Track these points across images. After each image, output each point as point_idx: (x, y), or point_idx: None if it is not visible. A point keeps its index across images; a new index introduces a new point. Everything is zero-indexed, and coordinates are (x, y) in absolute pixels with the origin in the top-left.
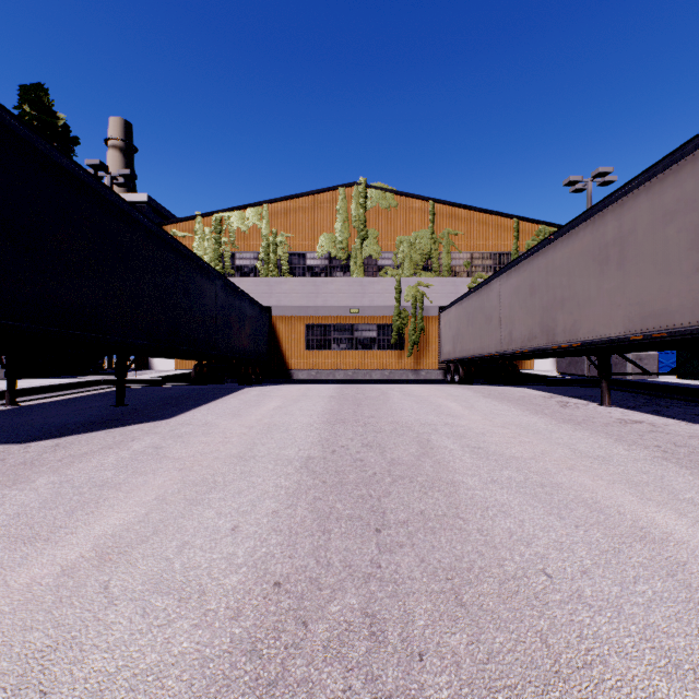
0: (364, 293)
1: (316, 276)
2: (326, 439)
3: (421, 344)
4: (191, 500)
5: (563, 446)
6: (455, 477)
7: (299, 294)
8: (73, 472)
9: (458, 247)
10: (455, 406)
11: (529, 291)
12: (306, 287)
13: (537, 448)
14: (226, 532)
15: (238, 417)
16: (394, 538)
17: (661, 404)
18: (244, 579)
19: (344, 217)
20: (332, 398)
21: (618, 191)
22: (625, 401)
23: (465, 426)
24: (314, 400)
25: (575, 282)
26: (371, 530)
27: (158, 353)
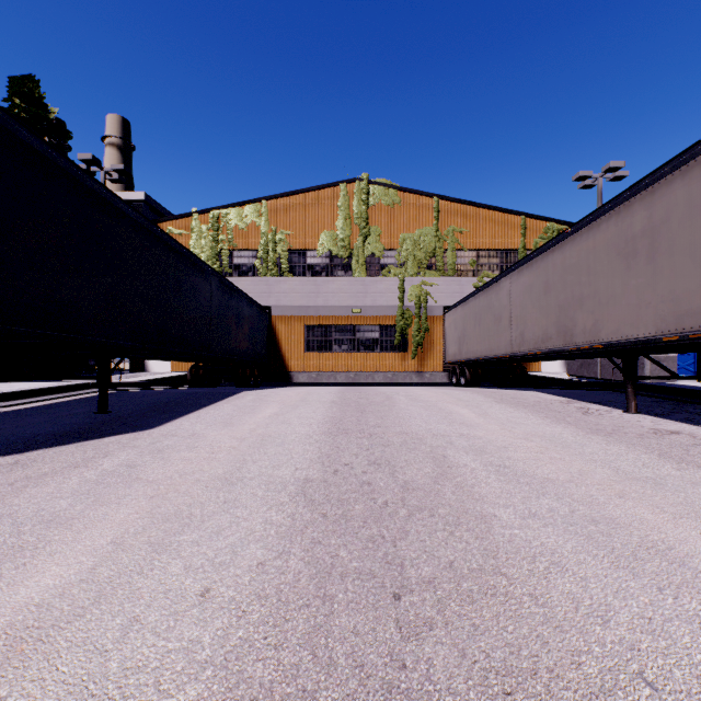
0: (366, 292)
1: (316, 275)
2: (326, 455)
3: (425, 345)
4: (156, 545)
5: (601, 464)
6: (485, 509)
7: (299, 293)
8: (21, 501)
9: (463, 245)
10: (468, 413)
11: (543, 288)
12: (306, 287)
13: (573, 467)
14: (193, 599)
15: (230, 427)
16: (420, 612)
17: (691, 411)
18: (205, 694)
19: (346, 214)
20: (333, 403)
21: (648, 178)
22: (650, 407)
23: (483, 438)
24: (313, 406)
25: (596, 278)
26: (388, 596)
27: (150, 355)
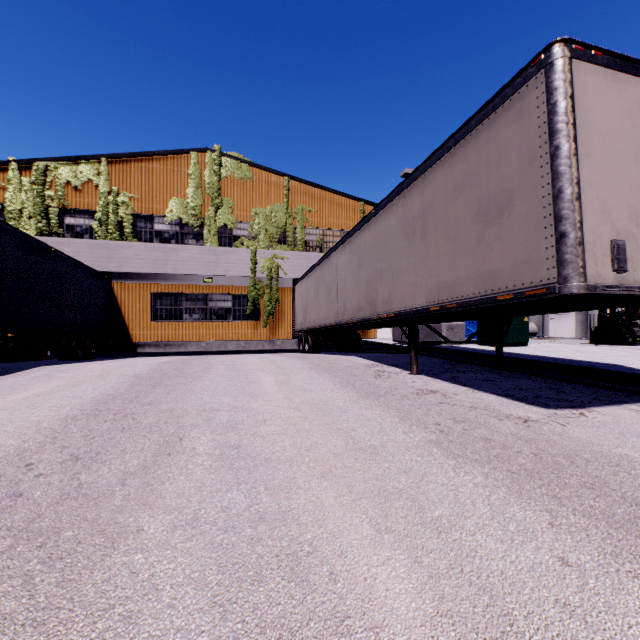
0: (218, 262)
1: (165, 242)
2: (20, 451)
3: (276, 315)
4: None
5: (341, 433)
6: (138, 520)
7: (145, 260)
8: None
9: (311, 223)
10: (269, 382)
11: (358, 263)
12: (153, 253)
13: (310, 440)
14: None
15: None
16: None
17: (460, 370)
18: None
19: (197, 183)
20: (135, 377)
21: (422, 166)
22: (433, 368)
23: (253, 410)
24: (105, 381)
25: (390, 254)
26: None
27: None
